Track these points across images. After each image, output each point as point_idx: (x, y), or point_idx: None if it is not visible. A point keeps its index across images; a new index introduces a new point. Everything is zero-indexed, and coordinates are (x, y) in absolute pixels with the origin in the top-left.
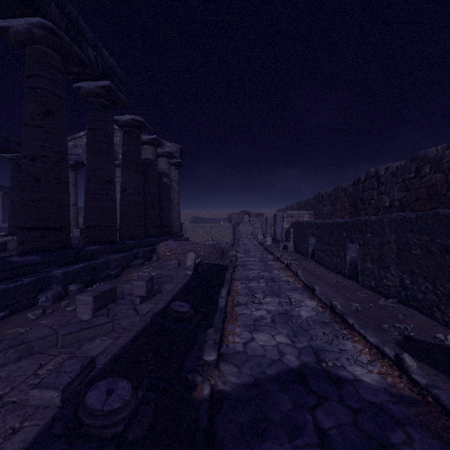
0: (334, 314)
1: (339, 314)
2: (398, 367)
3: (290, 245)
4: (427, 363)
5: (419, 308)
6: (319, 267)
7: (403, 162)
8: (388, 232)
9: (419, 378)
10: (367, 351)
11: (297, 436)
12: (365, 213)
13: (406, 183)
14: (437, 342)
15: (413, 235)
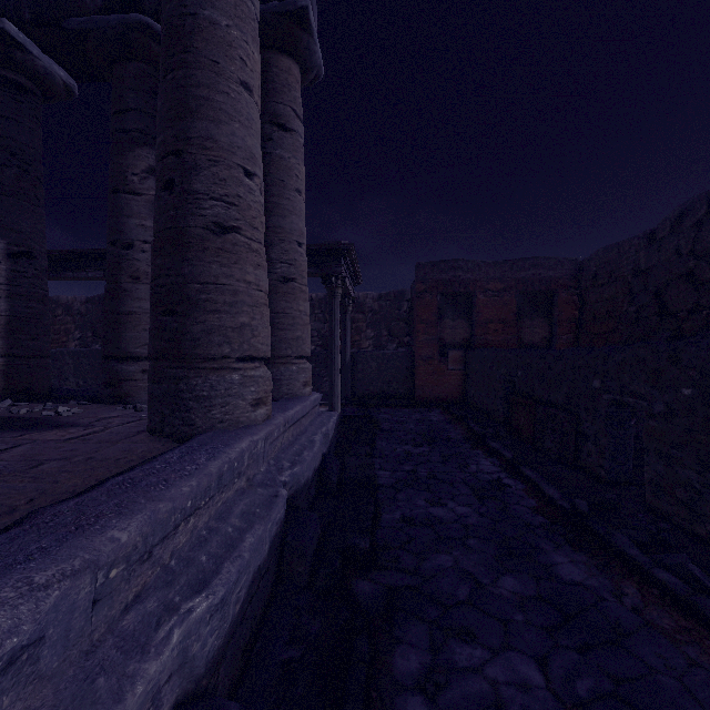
0: None
1: None
2: None
3: None
4: None
5: None
6: None
7: None
8: (68, 358)
9: None
10: None
11: None
12: None
13: None
14: None
15: (85, 359)
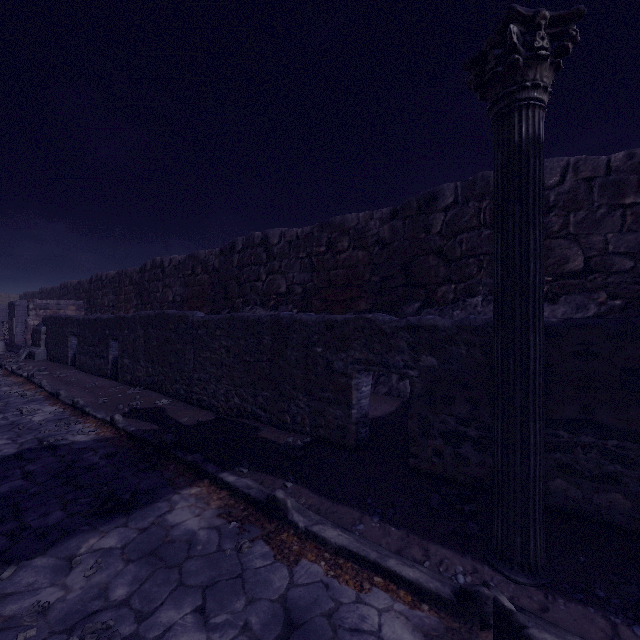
0: (76, 410)
1: (80, 408)
2: (112, 425)
3: (39, 350)
4: (136, 418)
5: (157, 389)
6: (80, 374)
7: (184, 257)
8: (139, 328)
9: (121, 425)
10: (94, 425)
11: (2, 481)
12: (151, 307)
13: (186, 280)
14: (154, 406)
15: (153, 330)
